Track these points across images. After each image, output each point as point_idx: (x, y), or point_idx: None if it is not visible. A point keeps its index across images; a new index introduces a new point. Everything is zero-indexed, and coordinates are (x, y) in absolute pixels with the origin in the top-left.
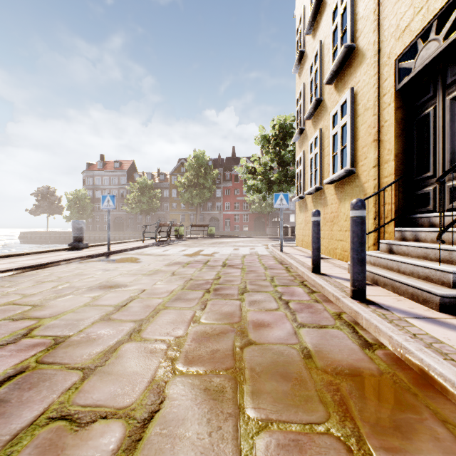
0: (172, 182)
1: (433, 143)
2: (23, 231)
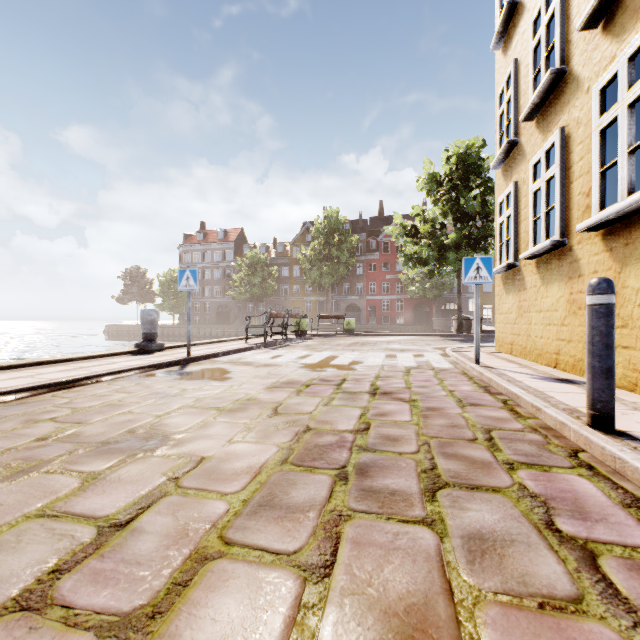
0: (293, 256)
1: None
2: (109, 325)
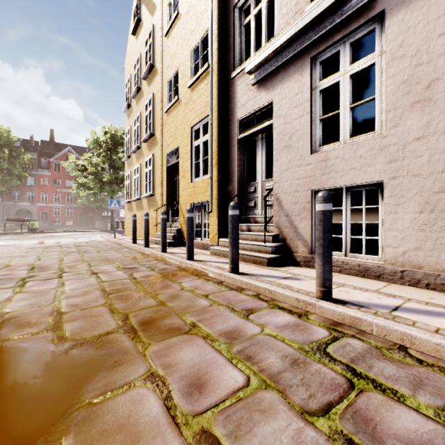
0: None
1: (176, 192)
2: None
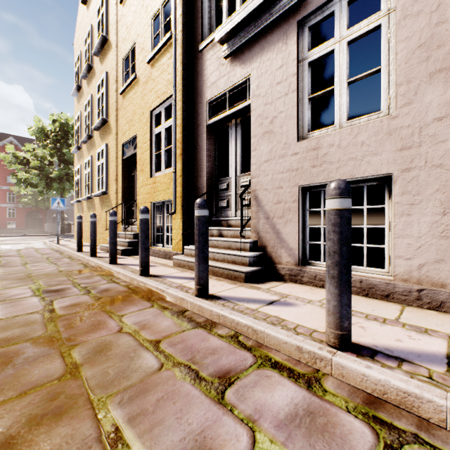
0: None
1: (134, 189)
2: None
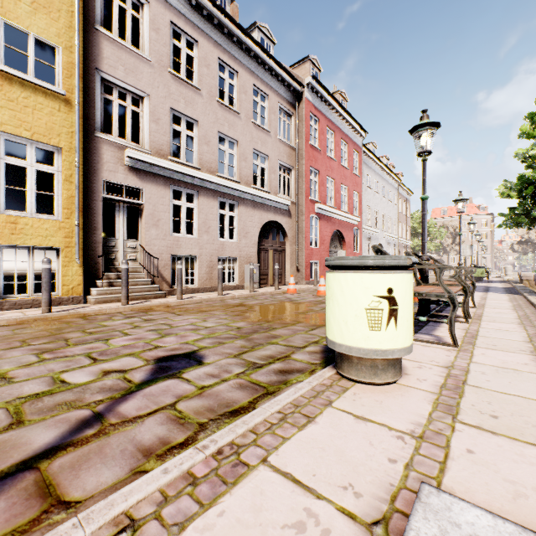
0: None
1: None
2: None
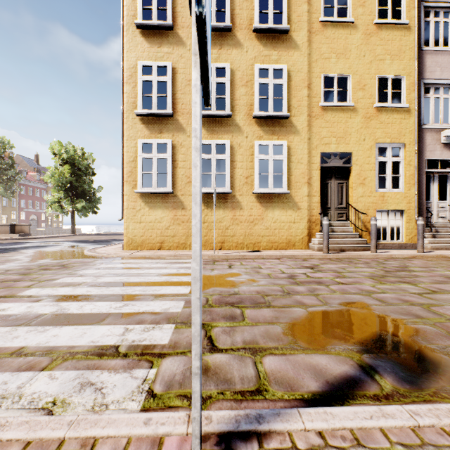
0: None
1: (330, 195)
2: None
